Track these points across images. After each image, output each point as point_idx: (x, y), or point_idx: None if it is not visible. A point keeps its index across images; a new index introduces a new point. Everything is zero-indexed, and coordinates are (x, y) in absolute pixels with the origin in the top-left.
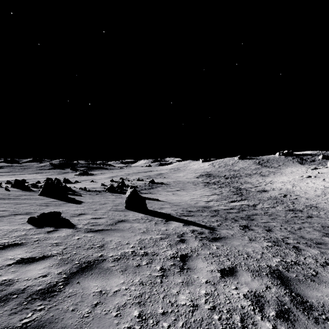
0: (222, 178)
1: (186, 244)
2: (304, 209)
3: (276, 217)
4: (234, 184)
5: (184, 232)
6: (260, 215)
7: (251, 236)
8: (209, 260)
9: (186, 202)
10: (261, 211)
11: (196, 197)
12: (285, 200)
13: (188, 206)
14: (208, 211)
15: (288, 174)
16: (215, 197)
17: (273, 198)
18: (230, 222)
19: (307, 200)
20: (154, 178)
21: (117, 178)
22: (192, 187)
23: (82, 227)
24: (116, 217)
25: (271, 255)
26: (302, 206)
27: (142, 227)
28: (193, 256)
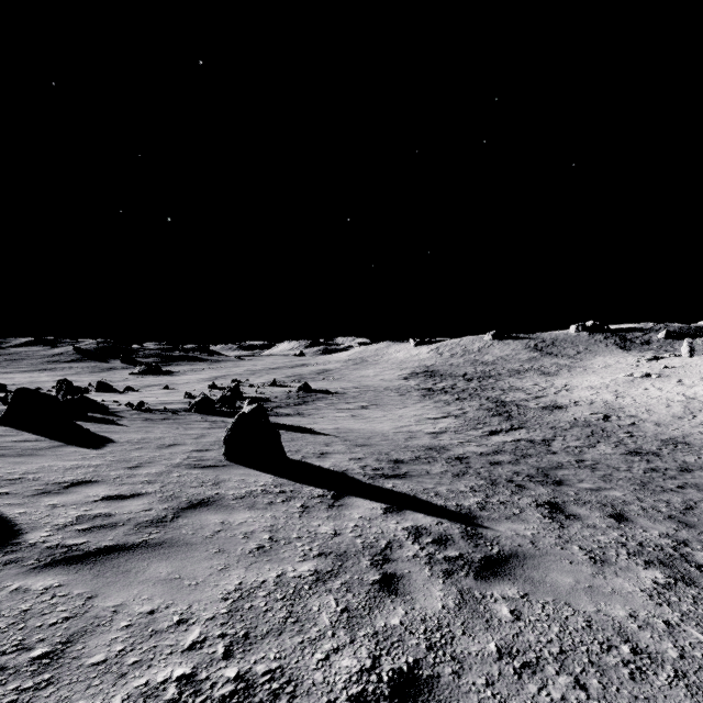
0: (461, 379)
1: (406, 601)
2: (661, 450)
3: (610, 473)
4: (489, 393)
5: (390, 541)
6: (570, 467)
7: (588, 544)
8: (513, 702)
9: (385, 437)
10: (568, 455)
11: (406, 422)
12: (609, 427)
13: (392, 448)
14: (443, 460)
15: (599, 370)
16: (451, 423)
17: (581, 423)
18: (509, 494)
19: (660, 428)
20: (311, 379)
21: (227, 381)
22: (395, 401)
23: (42, 541)
24: (186, 491)
25: (701, 635)
26: (655, 443)
27: (257, 527)
28: (441, 683)
